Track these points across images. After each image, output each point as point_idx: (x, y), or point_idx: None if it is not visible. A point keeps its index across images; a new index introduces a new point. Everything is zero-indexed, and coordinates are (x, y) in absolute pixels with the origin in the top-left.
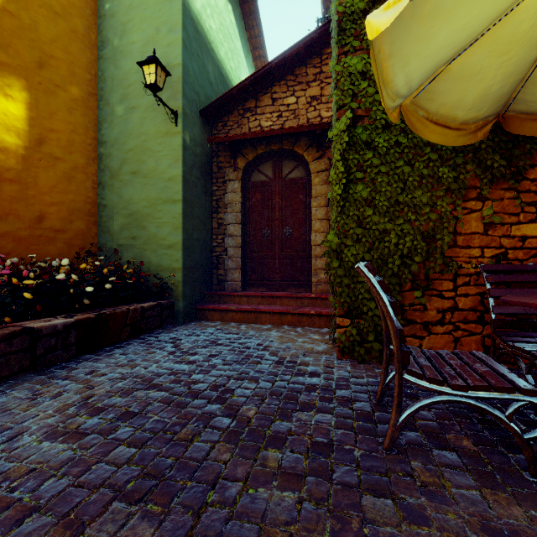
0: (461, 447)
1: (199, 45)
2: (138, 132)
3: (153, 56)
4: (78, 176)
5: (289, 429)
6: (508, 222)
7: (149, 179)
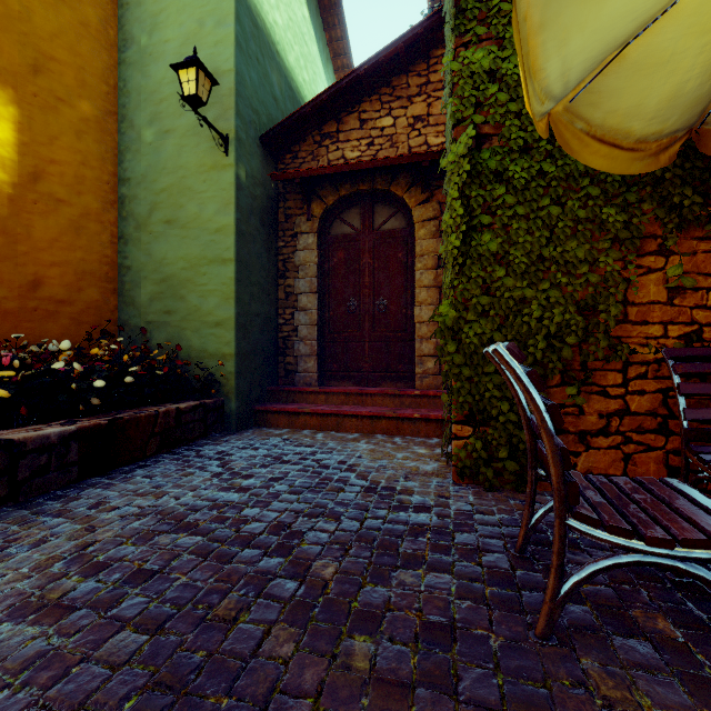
0: (657, 632)
1: (259, 46)
2: (173, 165)
3: (194, 57)
4: (90, 226)
5: (387, 599)
6: (704, 287)
7: (190, 231)
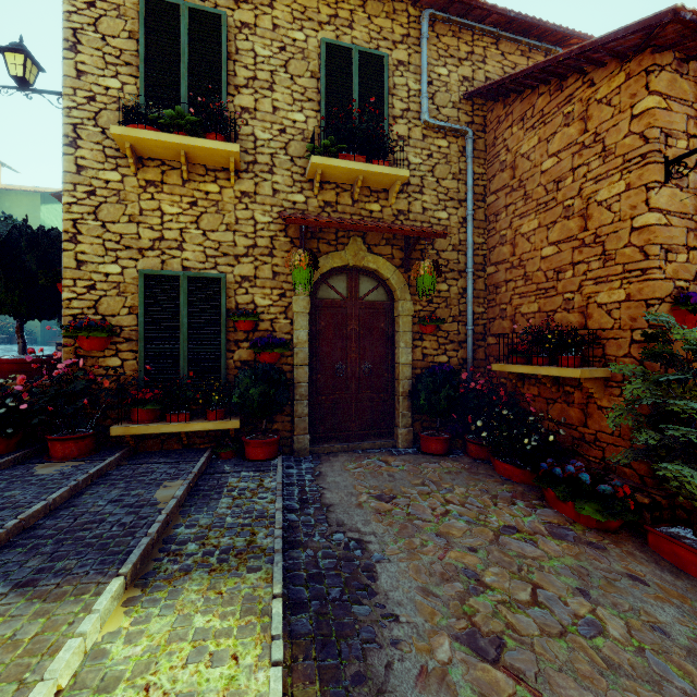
0: None
1: None
2: None
3: None
4: None
5: None
6: None
7: None
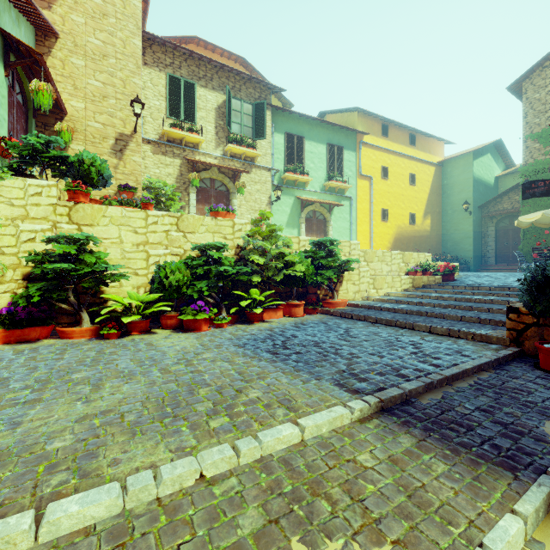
0: None
1: (477, 186)
2: (456, 218)
3: (466, 202)
4: (438, 233)
5: None
6: None
7: (460, 232)
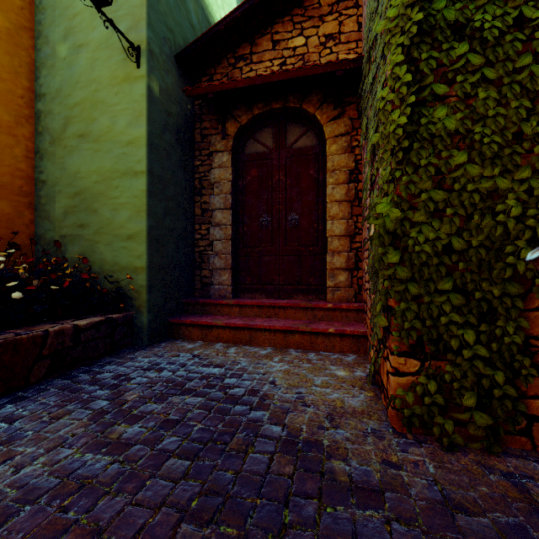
0: None
1: None
2: (86, 78)
3: None
4: (0, 138)
5: None
6: None
7: (102, 144)
